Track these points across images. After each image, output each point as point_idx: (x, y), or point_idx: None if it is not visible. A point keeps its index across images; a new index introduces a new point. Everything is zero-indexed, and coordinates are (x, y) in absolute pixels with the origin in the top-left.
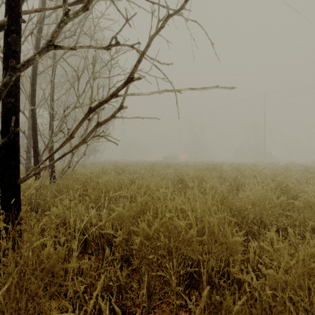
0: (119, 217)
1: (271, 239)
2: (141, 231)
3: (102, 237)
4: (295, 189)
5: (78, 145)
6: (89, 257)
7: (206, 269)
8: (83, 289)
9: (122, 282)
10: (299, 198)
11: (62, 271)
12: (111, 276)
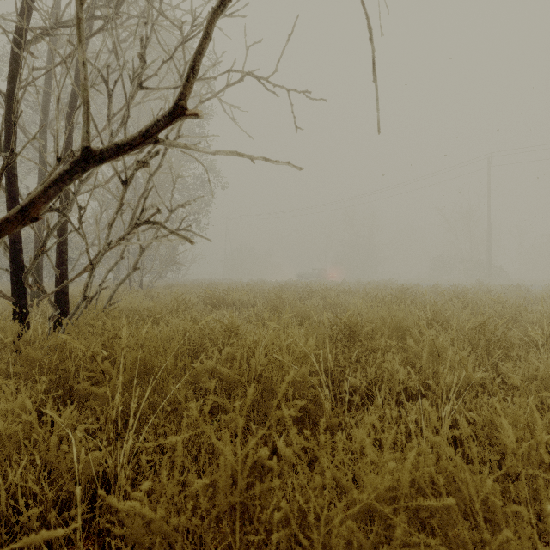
0: (136, 542)
1: None
2: None
3: None
4: None
5: None
6: None
7: None
8: None
9: None
10: None
11: None
12: None
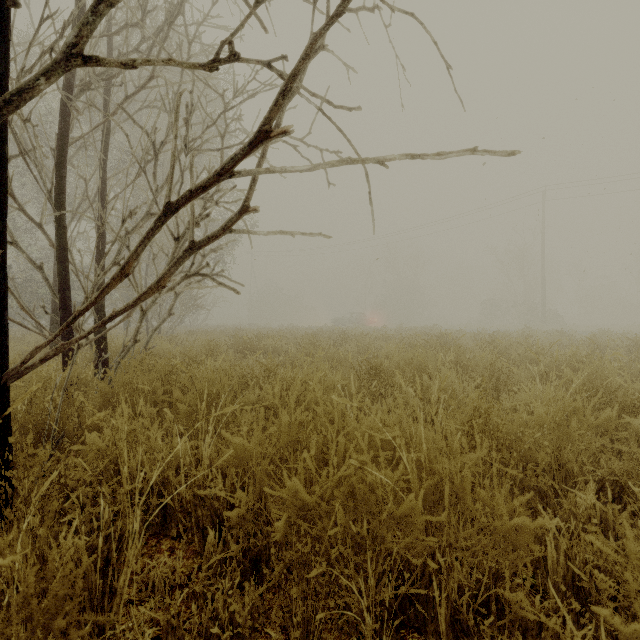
0: (240, 459)
1: (588, 509)
2: (289, 497)
3: (199, 506)
4: (629, 390)
5: (145, 295)
6: (173, 547)
7: (446, 593)
8: (155, 630)
9: (242, 629)
10: (639, 410)
11: (75, 633)
12: (217, 608)
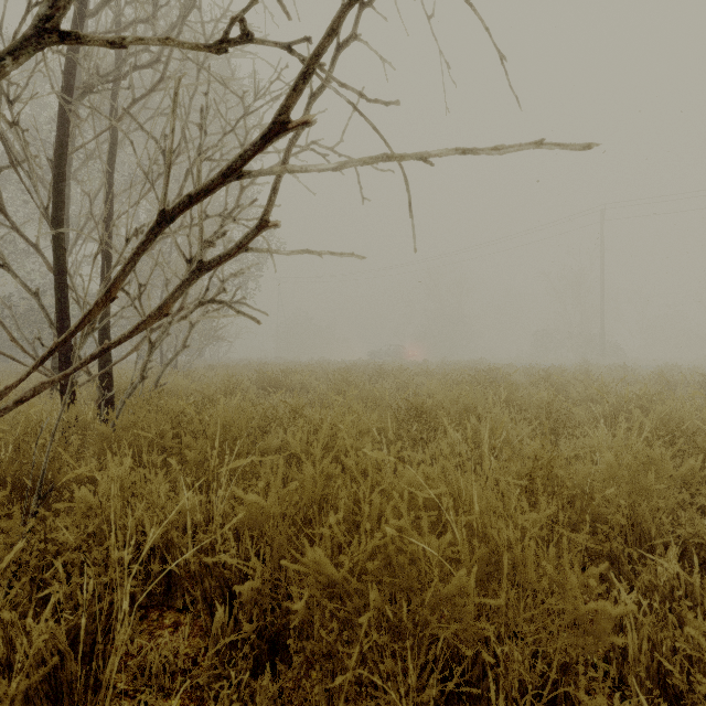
0: (254, 520)
1: (670, 580)
2: (312, 571)
3: (206, 576)
4: None
5: (144, 324)
6: (177, 621)
7: (504, 692)
8: None
9: None
10: None
11: None
12: None
